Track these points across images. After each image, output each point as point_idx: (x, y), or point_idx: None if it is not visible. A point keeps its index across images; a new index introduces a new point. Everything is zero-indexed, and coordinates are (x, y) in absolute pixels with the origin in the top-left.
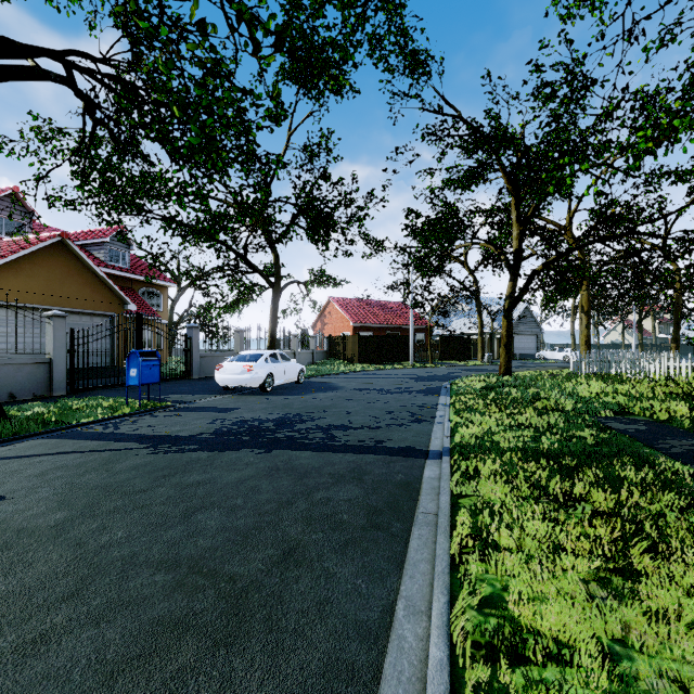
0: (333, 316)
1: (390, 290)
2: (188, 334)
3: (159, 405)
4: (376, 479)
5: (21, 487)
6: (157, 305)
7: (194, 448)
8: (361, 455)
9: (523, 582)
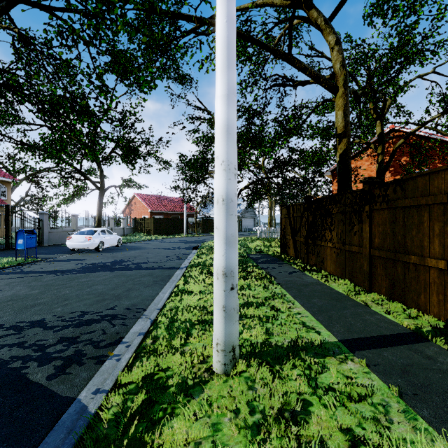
0: (137, 205)
1: (175, 189)
2: (40, 218)
3: (36, 259)
4: (158, 275)
5: (4, 288)
6: (2, 195)
7: (76, 273)
8: (152, 270)
9: (191, 285)
